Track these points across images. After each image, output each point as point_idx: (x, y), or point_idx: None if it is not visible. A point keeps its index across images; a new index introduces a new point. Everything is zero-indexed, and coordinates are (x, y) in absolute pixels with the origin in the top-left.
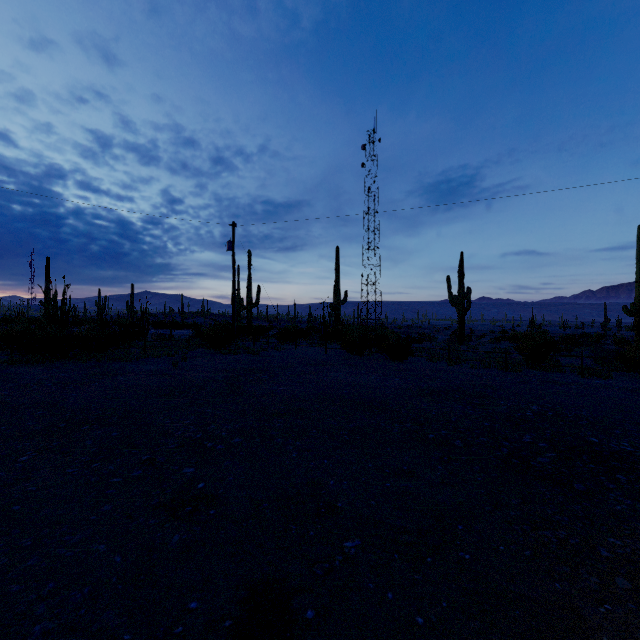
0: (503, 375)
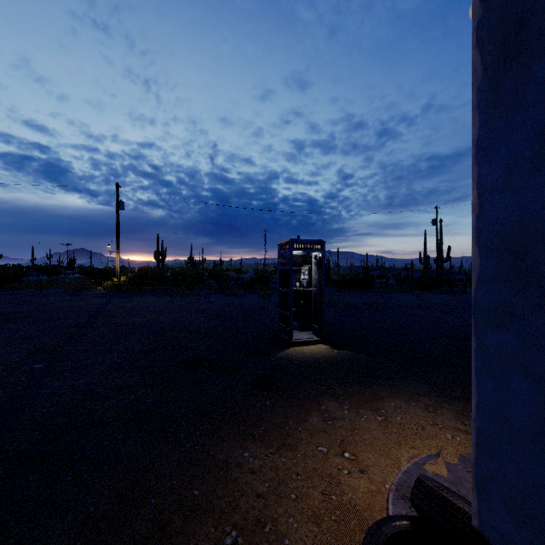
0: None
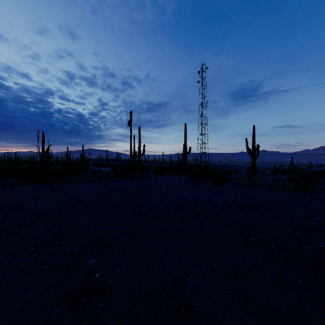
0: (285, 195)
